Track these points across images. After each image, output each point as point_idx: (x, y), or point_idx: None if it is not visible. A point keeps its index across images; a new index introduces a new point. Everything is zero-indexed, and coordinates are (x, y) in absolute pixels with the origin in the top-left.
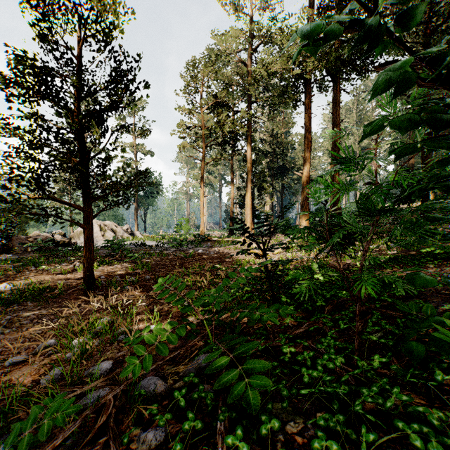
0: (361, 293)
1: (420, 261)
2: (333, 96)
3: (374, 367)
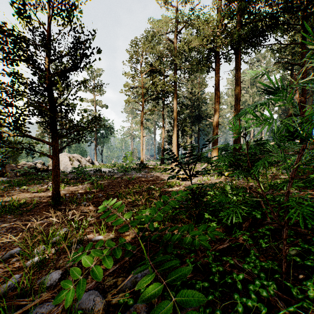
0: (300, 223)
1: (311, 184)
2: (235, 64)
3: (309, 296)
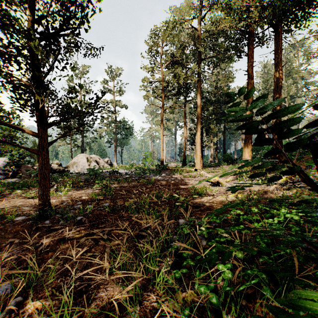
0: None
1: None
2: (275, 44)
3: None
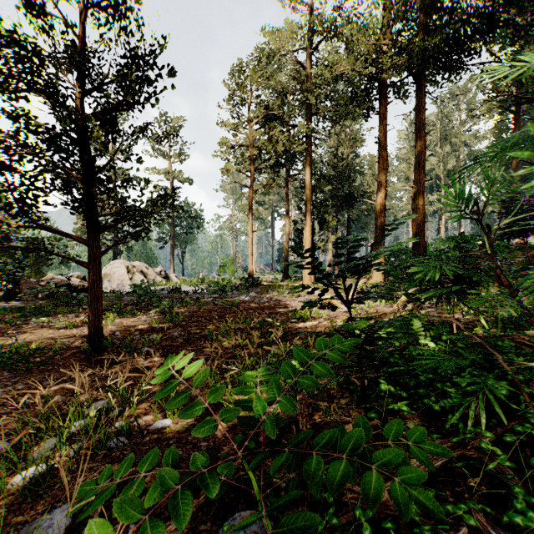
0: None
1: None
2: (416, 102)
3: None
